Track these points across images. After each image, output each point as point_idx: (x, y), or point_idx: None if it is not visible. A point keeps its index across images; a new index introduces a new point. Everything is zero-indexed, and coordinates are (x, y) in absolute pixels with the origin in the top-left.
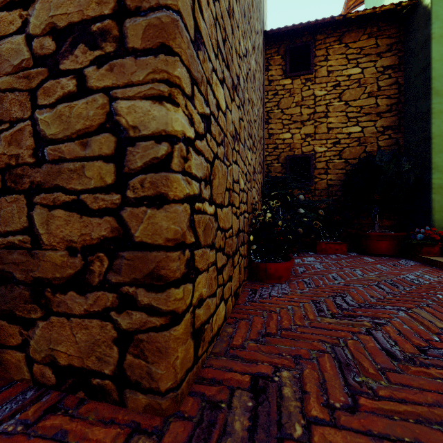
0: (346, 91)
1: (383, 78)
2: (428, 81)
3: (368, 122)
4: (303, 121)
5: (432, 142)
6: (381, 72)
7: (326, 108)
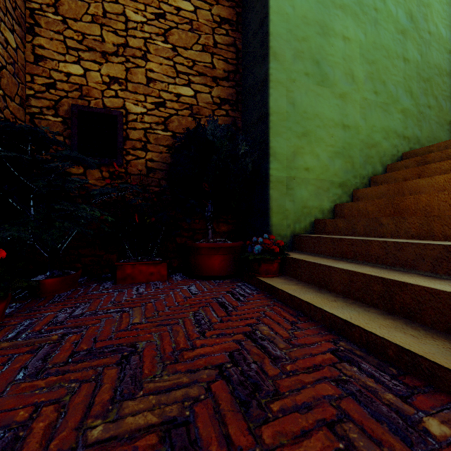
0: (174, 29)
1: (220, 32)
2: (266, 37)
3: (203, 86)
4: (106, 53)
5: (270, 120)
6: (217, 22)
7: (145, 44)
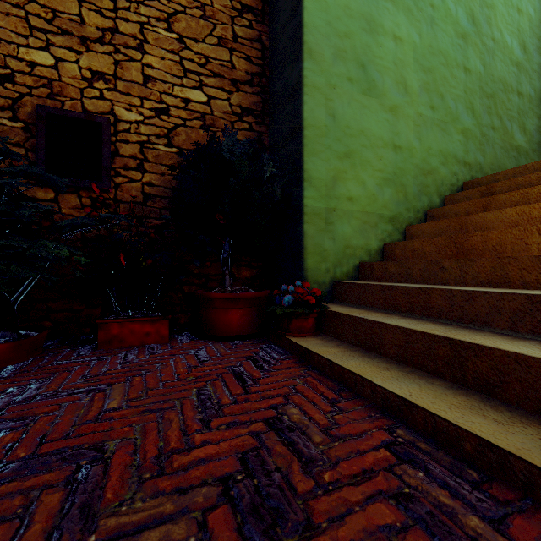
0: (181, 14)
1: (242, 23)
2: (299, 29)
3: (219, 90)
4: (87, 39)
5: (304, 135)
6: (238, 10)
7: (141, 31)
